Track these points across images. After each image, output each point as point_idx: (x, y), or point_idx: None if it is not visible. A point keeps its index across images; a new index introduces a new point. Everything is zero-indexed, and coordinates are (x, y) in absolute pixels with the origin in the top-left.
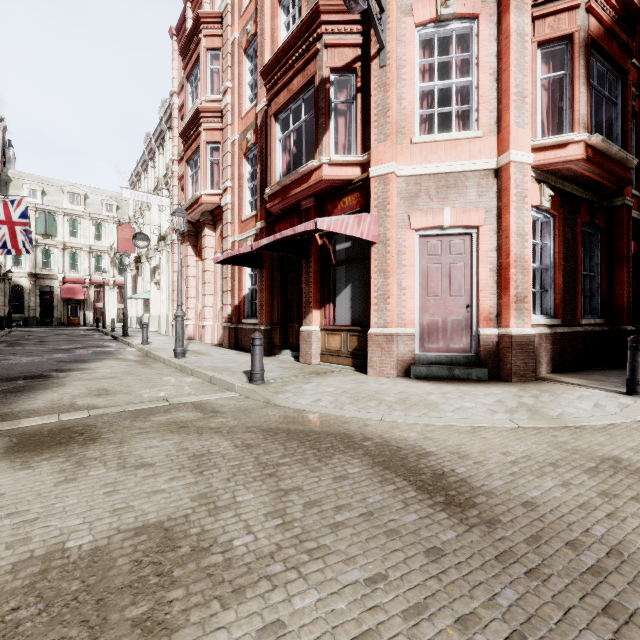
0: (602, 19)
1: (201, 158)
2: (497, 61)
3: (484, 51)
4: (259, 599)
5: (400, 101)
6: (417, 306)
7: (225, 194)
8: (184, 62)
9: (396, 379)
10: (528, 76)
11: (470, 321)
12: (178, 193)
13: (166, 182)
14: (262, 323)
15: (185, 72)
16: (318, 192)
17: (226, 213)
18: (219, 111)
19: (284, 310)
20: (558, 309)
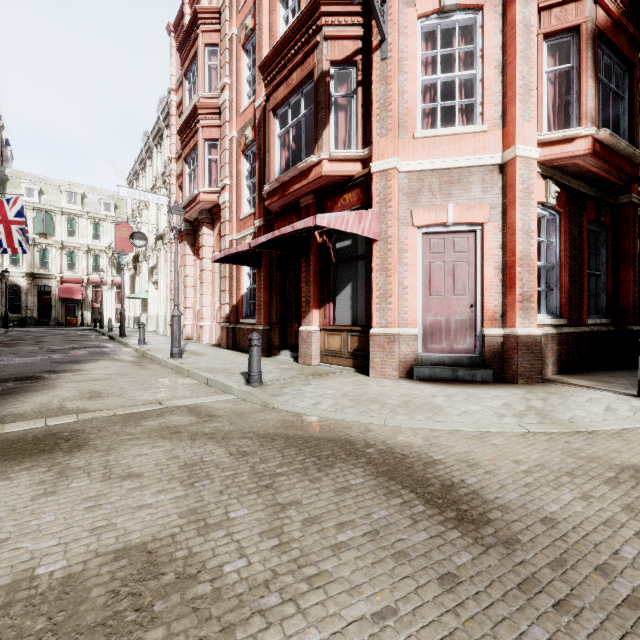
0: (610, 10)
1: (199, 155)
2: (502, 53)
3: (489, 43)
4: None
5: (402, 94)
6: (420, 305)
7: (223, 192)
8: (182, 58)
9: (398, 381)
10: (534, 68)
11: (474, 321)
12: (176, 191)
13: (164, 180)
14: (260, 323)
15: (183, 68)
16: (318, 189)
17: (224, 211)
18: (217, 108)
19: (283, 310)
20: (564, 309)
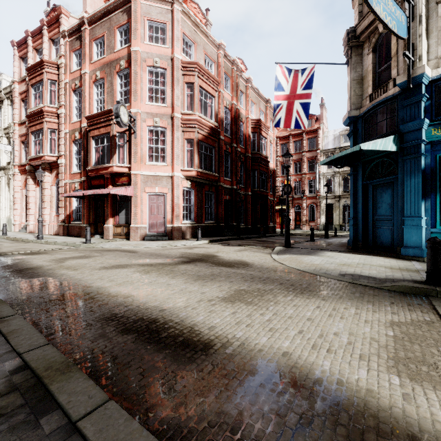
0: (203, 134)
1: (44, 136)
2: (172, 143)
3: (168, 139)
4: (100, 256)
5: (142, 150)
6: (148, 217)
7: (61, 158)
8: (30, 76)
9: (139, 241)
10: (180, 150)
11: (164, 222)
12: (18, 143)
13: (6, 133)
14: (84, 223)
15: (30, 81)
16: (112, 173)
17: (61, 168)
18: (56, 113)
19: (96, 217)
20: (195, 218)
